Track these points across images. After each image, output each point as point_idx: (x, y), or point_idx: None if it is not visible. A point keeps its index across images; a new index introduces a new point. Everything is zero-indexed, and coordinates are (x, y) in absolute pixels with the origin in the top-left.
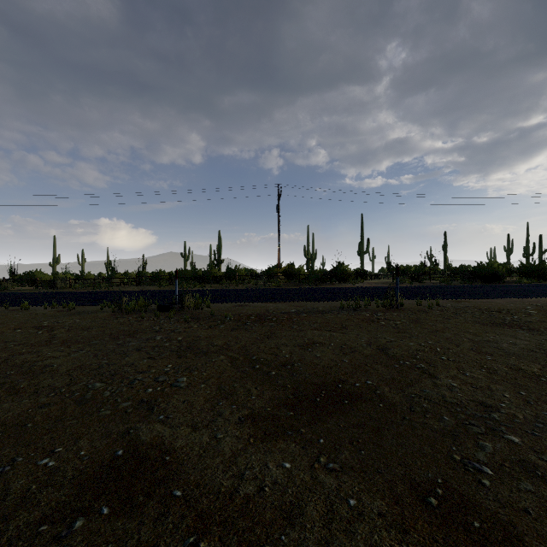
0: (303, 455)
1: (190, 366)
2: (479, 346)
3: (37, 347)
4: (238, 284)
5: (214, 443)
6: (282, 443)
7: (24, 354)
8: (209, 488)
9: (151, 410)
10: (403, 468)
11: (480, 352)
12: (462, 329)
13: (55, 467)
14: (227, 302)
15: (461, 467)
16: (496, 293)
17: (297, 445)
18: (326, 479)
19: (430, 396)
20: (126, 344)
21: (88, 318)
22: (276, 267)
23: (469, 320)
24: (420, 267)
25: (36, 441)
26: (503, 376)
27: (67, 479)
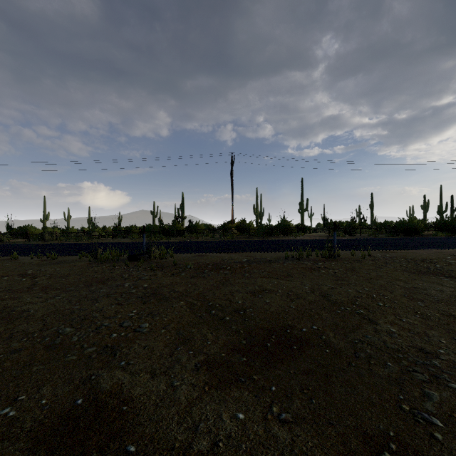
0: (256, 405)
1: (152, 311)
2: (410, 293)
3: (19, 293)
4: (197, 237)
5: (171, 391)
6: (236, 391)
7: (6, 300)
8: (163, 443)
9: (114, 356)
10: (354, 419)
11: (412, 298)
12: (393, 277)
13: (15, 418)
14: (188, 253)
15: (411, 418)
16: (417, 245)
17: (250, 393)
18: (279, 433)
19: (372, 341)
20: (97, 291)
21: (67, 267)
22: (230, 223)
23: (398, 268)
24: (351, 222)
25: (1, 388)
26: (437, 322)
27: (24, 431)
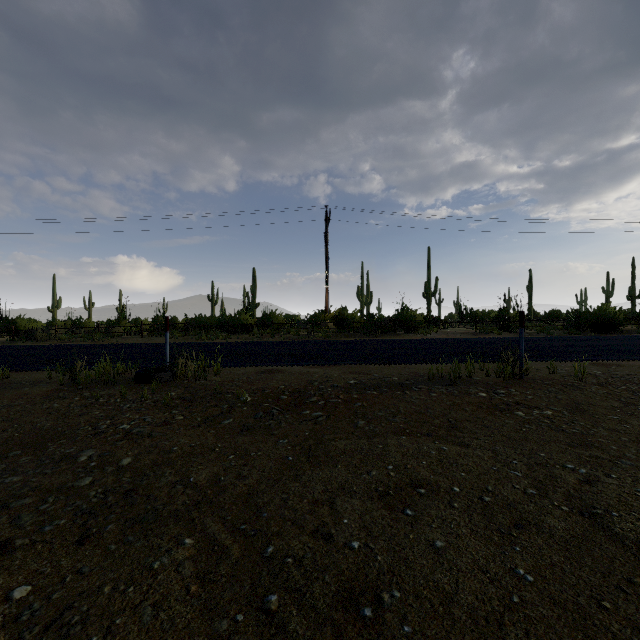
0: None
1: (73, 602)
2: None
3: None
4: (273, 334)
5: None
6: None
7: None
8: None
9: None
10: None
11: None
12: None
13: None
14: (250, 366)
15: None
16: None
17: None
18: None
19: None
20: None
21: (7, 398)
22: (323, 313)
23: None
24: (503, 312)
25: None
26: None
27: None
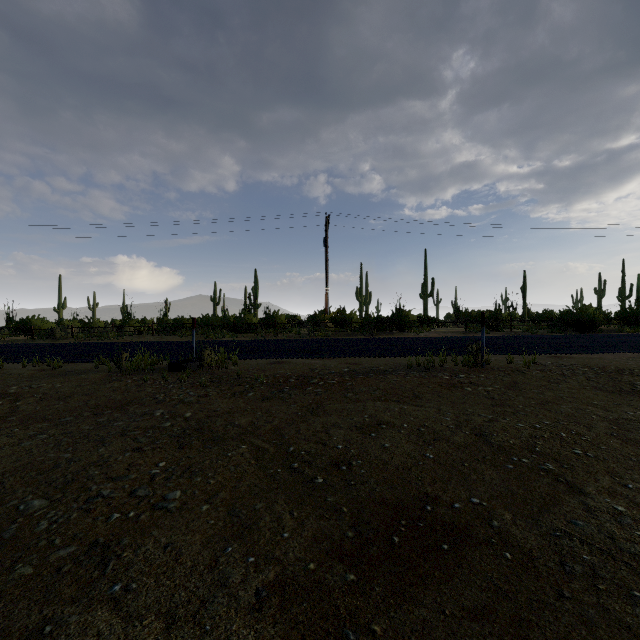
0: None
1: (192, 465)
2: (620, 429)
3: None
4: (276, 333)
5: None
6: None
7: None
8: None
9: (104, 568)
10: None
11: (627, 440)
12: (583, 400)
13: None
14: (261, 359)
15: None
16: (601, 346)
17: None
18: None
19: (589, 536)
20: (109, 424)
21: (73, 381)
22: (323, 313)
23: (585, 384)
24: (495, 312)
25: None
26: None
27: None
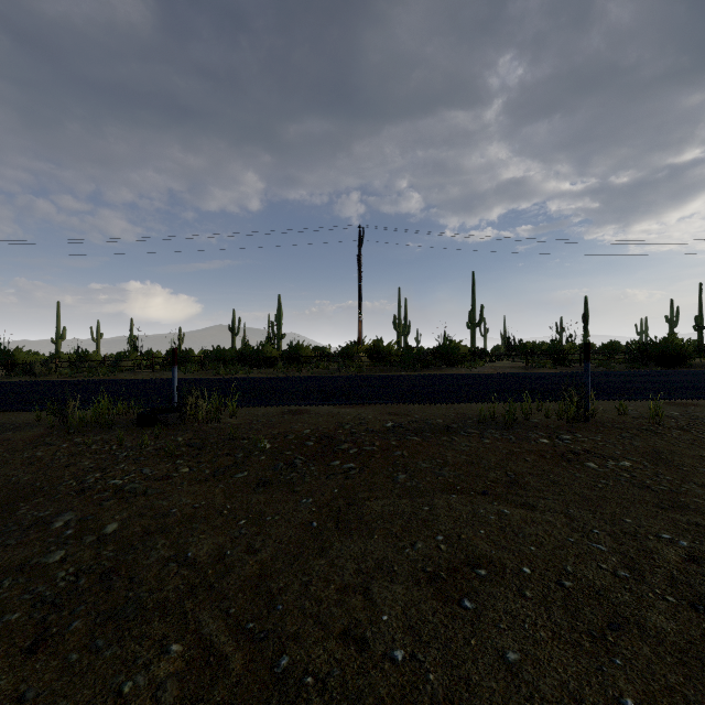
0: None
1: None
2: None
3: None
4: (300, 368)
5: None
6: None
7: None
8: None
9: None
10: None
11: None
12: None
13: None
14: (271, 406)
15: None
16: None
17: None
18: None
19: None
20: None
21: None
22: (356, 345)
23: None
24: (556, 344)
25: None
26: None
27: None
